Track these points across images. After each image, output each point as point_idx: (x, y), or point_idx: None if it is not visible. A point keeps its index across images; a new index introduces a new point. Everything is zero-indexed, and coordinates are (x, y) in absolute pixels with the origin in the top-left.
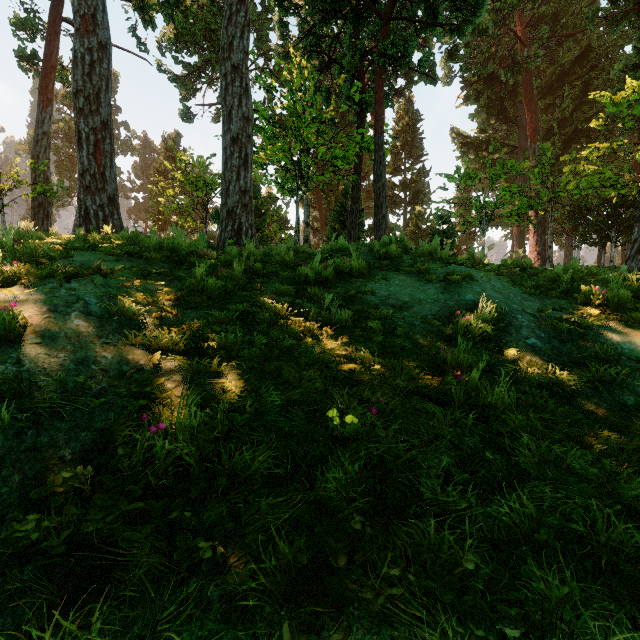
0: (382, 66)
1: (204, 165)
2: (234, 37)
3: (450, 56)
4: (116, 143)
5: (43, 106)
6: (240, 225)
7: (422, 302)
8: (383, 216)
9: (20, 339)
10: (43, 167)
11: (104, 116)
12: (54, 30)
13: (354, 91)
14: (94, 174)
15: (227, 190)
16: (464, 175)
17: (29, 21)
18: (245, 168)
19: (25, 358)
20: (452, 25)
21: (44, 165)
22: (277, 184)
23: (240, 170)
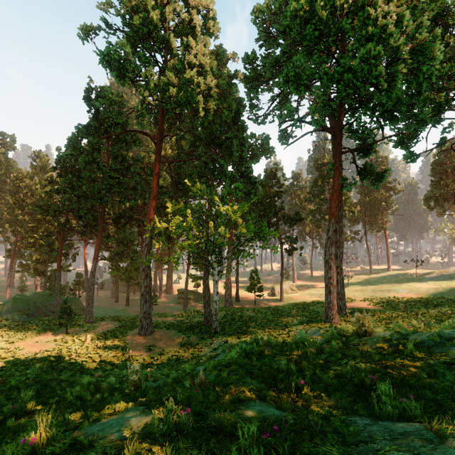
0: None
1: None
2: None
3: None
4: None
5: None
6: None
7: None
8: None
9: None
10: None
11: None
12: None
13: None
14: None
15: None
16: None
17: None
18: None
19: None
20: None
21: None
22: None
23: None
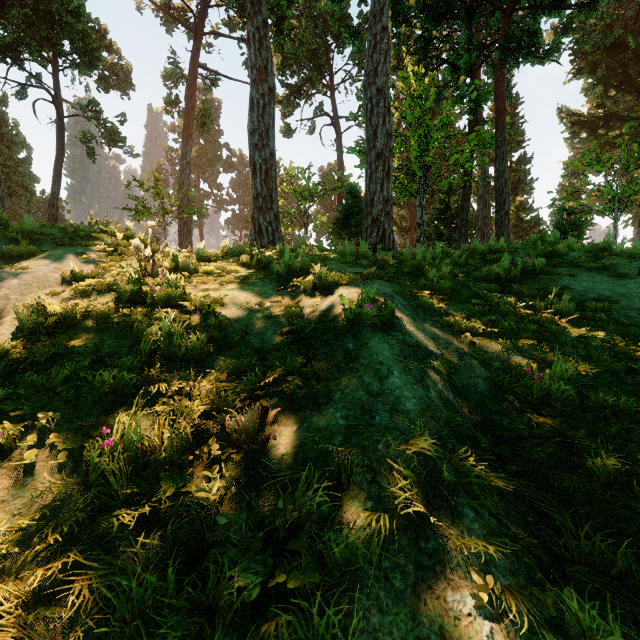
0: (503, 60)
1: (292, 174)
2: (378, 63)
3: (563, 30)
4: (219, 163)
5: (186, 141)
6: (384, 231)
7: (627, 296)
8: (506, 212)
9: (392, 322)
10: (186, 191)
11: (271, 148)
12: (193, 76)
13: (471, 90)
14: (265, 197)
15: (372, 201)
16: (592, 160)
17: (174, 72)
18: (387, 179)
19: (410, 333)
20: (587, 4)
21: (187, 190)
22: (404, 190)
23: (383, 182)
